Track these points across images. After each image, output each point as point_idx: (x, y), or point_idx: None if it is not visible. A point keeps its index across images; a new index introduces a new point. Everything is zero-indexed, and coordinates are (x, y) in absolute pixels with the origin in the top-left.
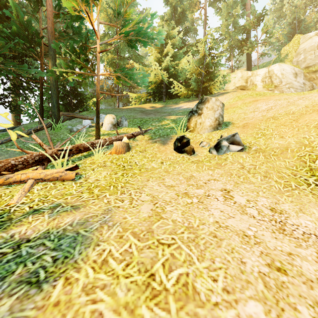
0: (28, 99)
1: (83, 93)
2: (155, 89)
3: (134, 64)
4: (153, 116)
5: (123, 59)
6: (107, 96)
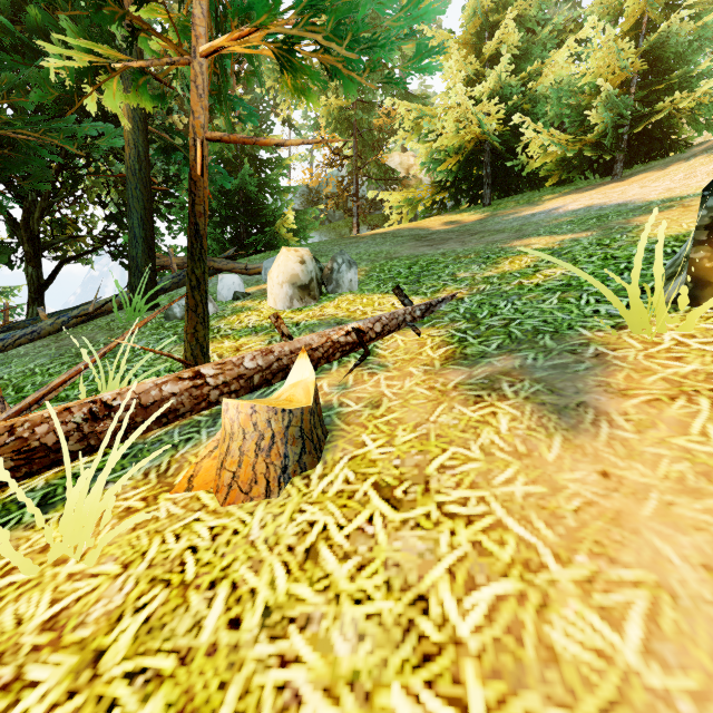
0: None
1: (268, 207)
2: (459, 170)
3: (396, 106)
4: (456, 246)
5: (369, 109)
6: (335, 215)
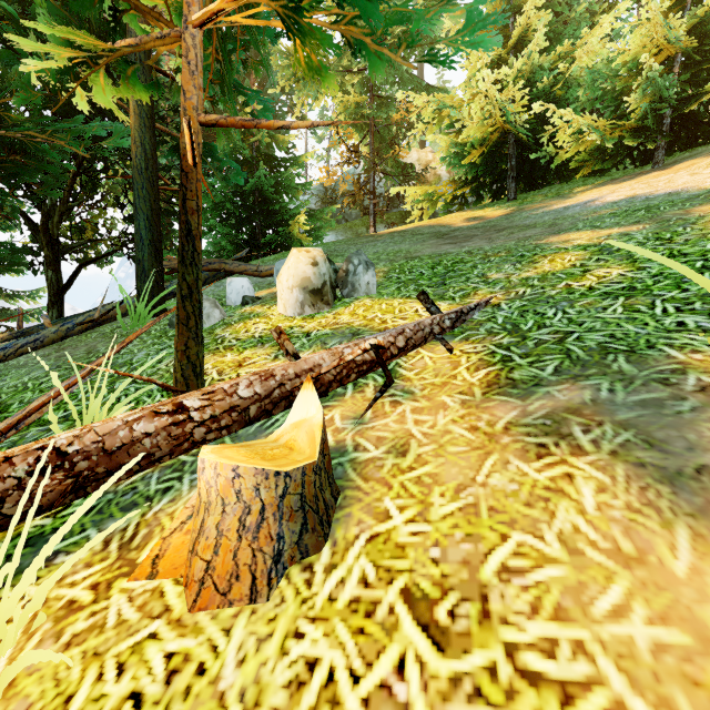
0: (169, 238)
1: (283, 207)
2: (482, 163)
3: (414, 99)
4: (482, 244)
5: (387, 104)
6: (352, 214)
